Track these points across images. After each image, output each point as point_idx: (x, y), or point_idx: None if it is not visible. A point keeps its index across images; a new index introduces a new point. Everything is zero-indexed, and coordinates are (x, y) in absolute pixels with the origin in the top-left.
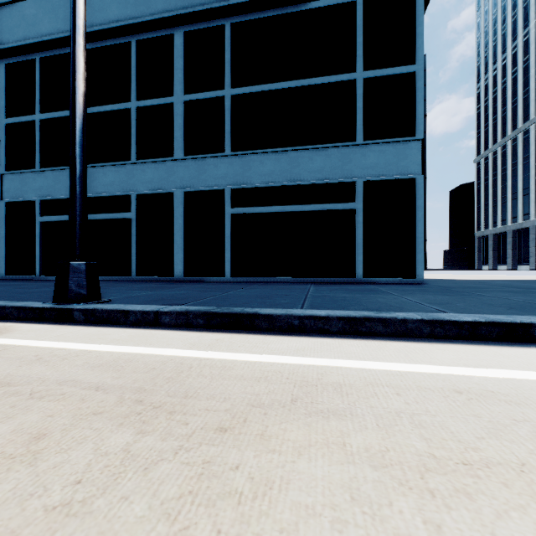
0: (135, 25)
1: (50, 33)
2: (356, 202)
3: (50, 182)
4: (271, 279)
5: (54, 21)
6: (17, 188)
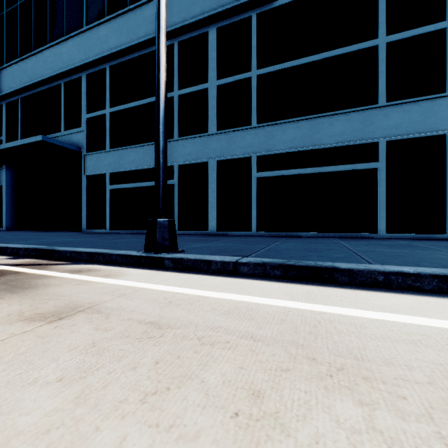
0: (178, 29)
1: (117, 46)
2: (378, 161)
3: (116, 159)
4: (293, 234)
5: (119, 37)
6: (94, 165)
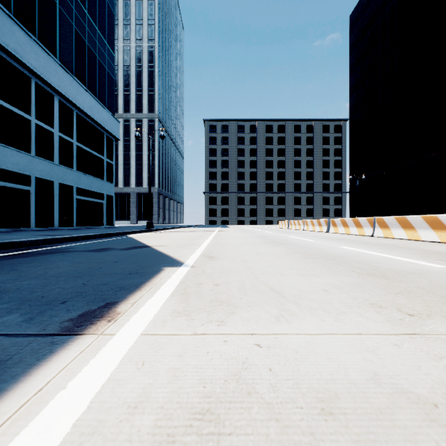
0: (44, 79)
1: None
2: (104, 200)
3: None
4: (87, 227)
5: None
6: None
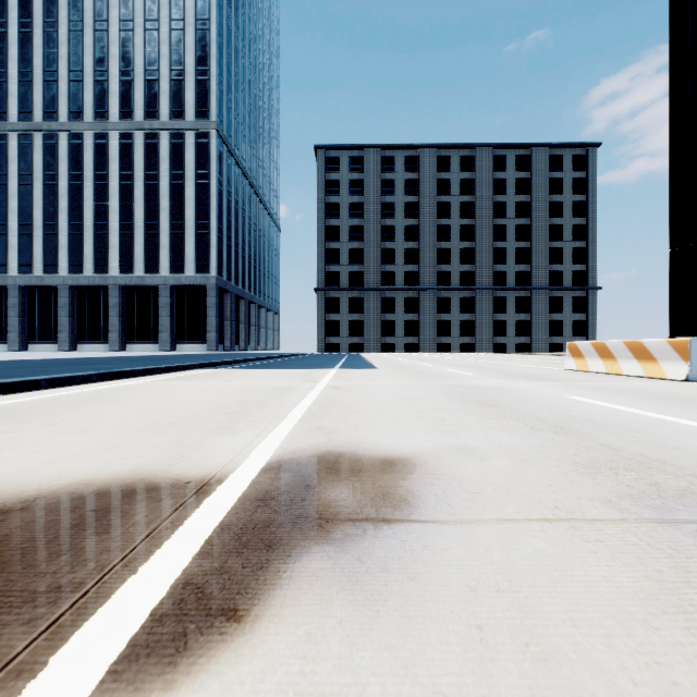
0: None
1: None
2: None
3: None
4: None
5: None
6: None
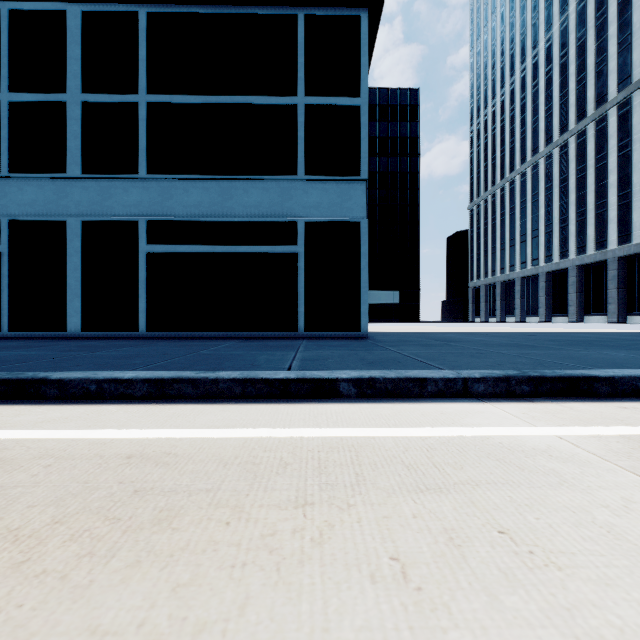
0: None
1: None
2: (297, 245)
3: None
4: (198, 334)
5: None
6: None
